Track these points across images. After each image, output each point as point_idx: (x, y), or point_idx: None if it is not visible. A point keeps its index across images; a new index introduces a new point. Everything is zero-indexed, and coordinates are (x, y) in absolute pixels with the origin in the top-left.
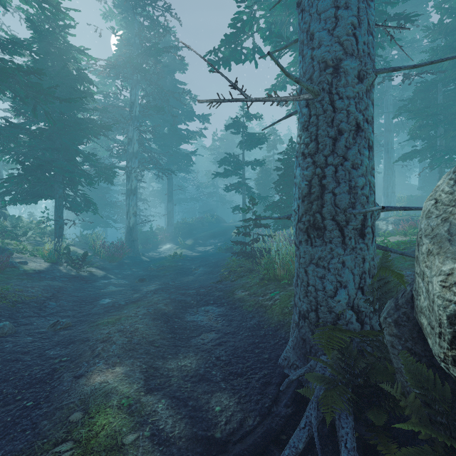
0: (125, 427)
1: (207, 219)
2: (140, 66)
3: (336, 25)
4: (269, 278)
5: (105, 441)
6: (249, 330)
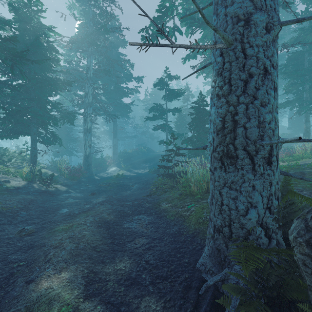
0: None
1: (141, 150)
2: (93, 41)
3: None
4: (186, 193)
5: None
6: (172, 236)
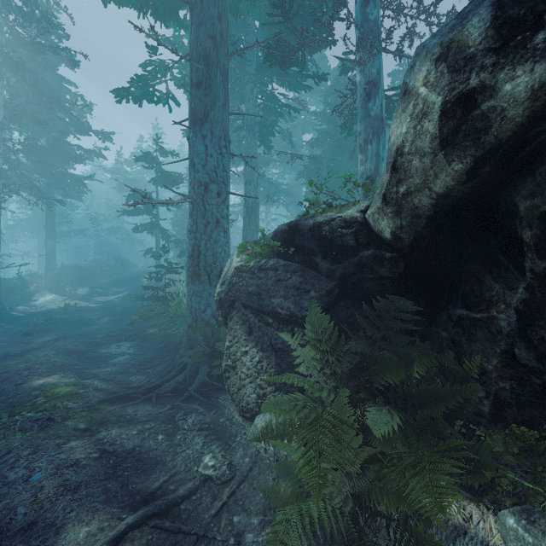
0: (76, 389)
1: (109, 262)
2: (8, 60)
3: (206, 164)
4: (178, 316)
5: (66, 393)
6: (158, 349)
